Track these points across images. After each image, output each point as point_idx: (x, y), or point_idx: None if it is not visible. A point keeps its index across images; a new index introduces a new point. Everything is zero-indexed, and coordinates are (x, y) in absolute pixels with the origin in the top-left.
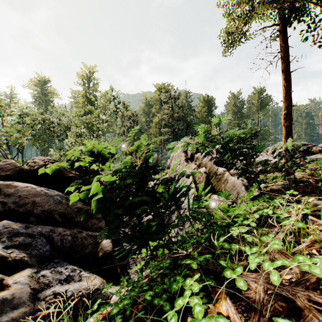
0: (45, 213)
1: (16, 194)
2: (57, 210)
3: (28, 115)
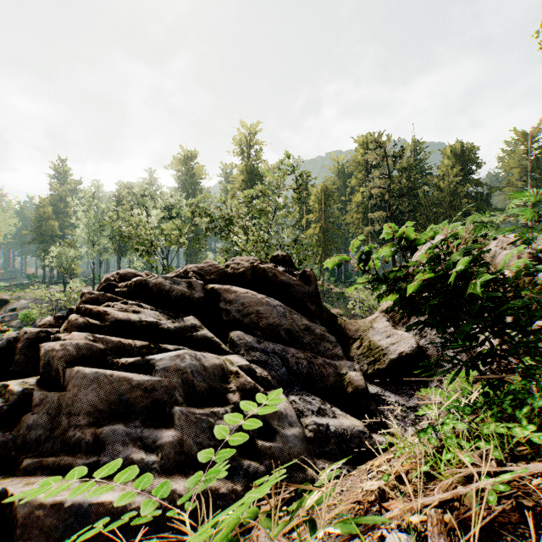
0: (270, 327)
1: (238, 301)
2: (282, 324)
3: (174, 206)
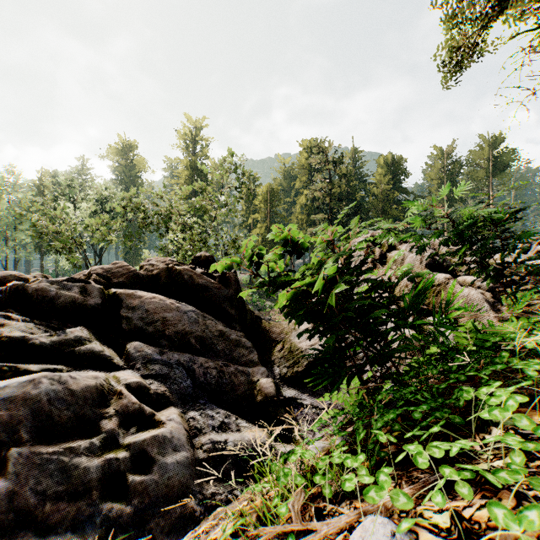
0: (179, 335)
1: (142, 308)
2: (193, 332)
3: (109, 200)
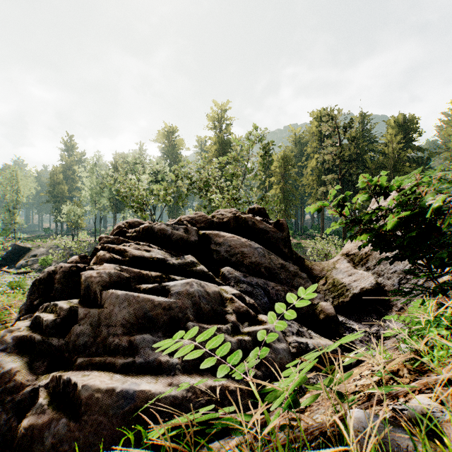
0: (252, 265)
1: (226, 244)
2: (262, 263)
3: (160, 172)
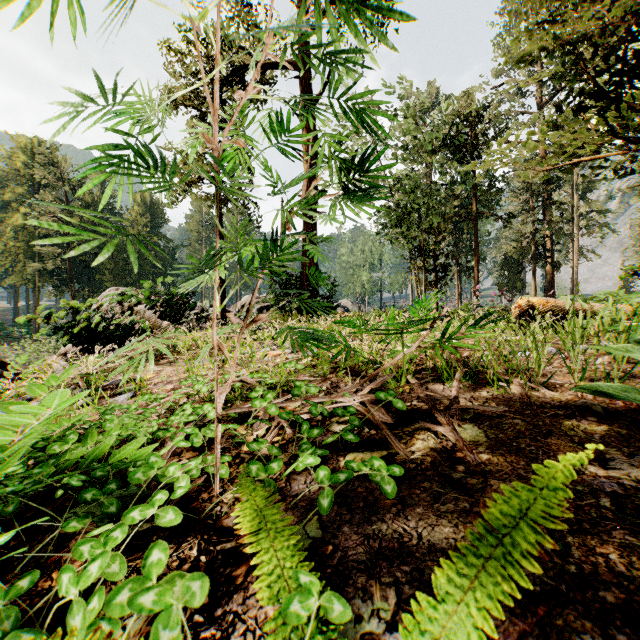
0: None
1: None
2: None
3: None
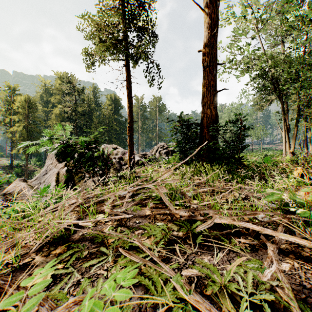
0: None
1: None
2: None
3: None
